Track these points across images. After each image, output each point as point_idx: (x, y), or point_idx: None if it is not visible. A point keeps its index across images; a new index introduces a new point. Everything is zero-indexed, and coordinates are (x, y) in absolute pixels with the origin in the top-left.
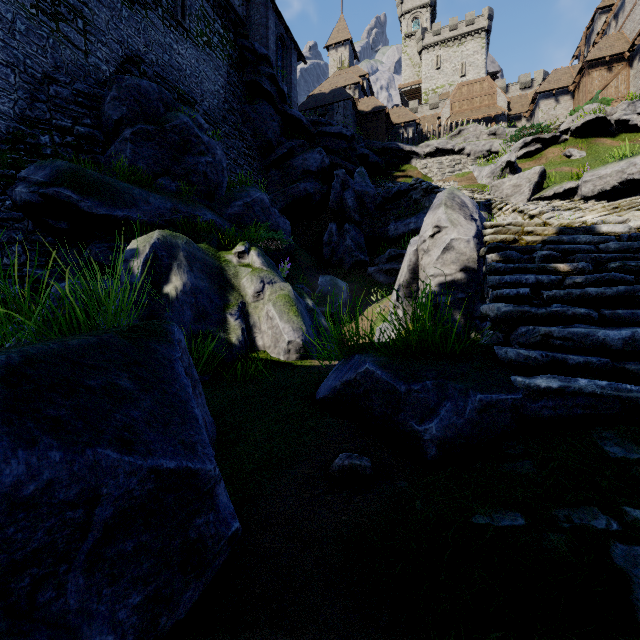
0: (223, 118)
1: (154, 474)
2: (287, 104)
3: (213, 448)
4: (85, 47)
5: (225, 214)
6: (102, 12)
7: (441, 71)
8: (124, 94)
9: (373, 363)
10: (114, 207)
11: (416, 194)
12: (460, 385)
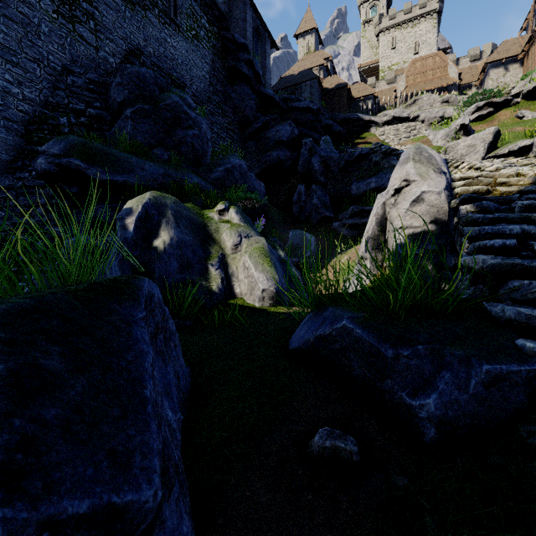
0: (208, 99)
1: (48, 530)
2: (262, 85)
3: (184, 407)
4: (96, 43)
5: (209, 178)
6: (109, 14)
7: (396, 50)
8: (126, 80)
9: (351, 319)
10: (115, 173)
11: (376, 157)
12: (459, 352)
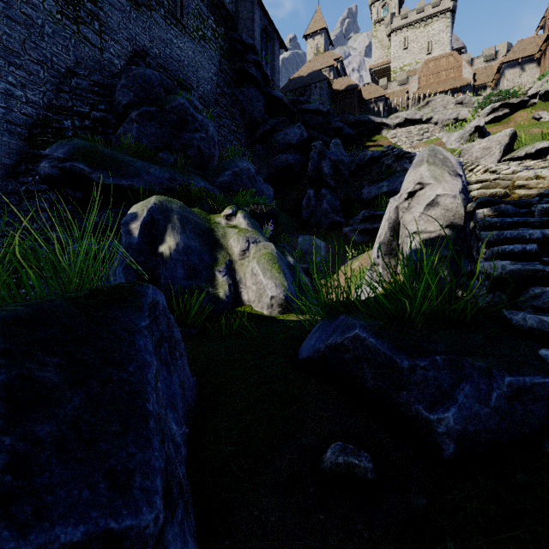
0: (215, 101)
1: None
2: (270, 86)
3: (189, 419)
4: (100, 45)
5: (216, 182)
6: (114, 15)
7: (408, 51)
8: (131, 82)
9: (364, 328)
10: (120, 177)
11: (388, 160)
12: (480, 362)
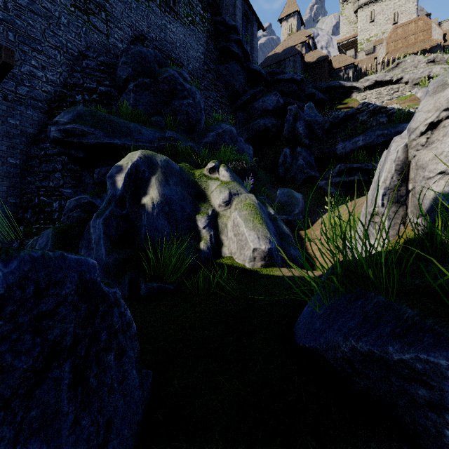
0: (203, 76)
1: None
2: (250, 62)
3: None
4: (107, 32)
5: (202, 143)
6: (118, 6)
7: (375, 23)
8: (130, 59)
9: None
10: (114, 137)
11: (363, 116)
12: None
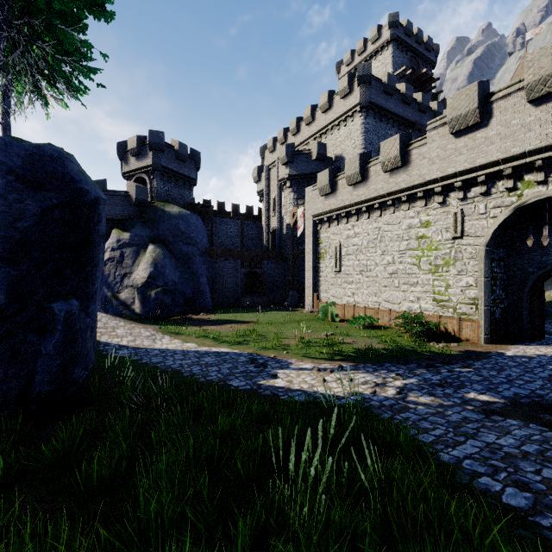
0: None
1: None
2: None
3: None
4: None
5: None
6: None
7: None
8: None
9: None
10: None
11: None
12: None
